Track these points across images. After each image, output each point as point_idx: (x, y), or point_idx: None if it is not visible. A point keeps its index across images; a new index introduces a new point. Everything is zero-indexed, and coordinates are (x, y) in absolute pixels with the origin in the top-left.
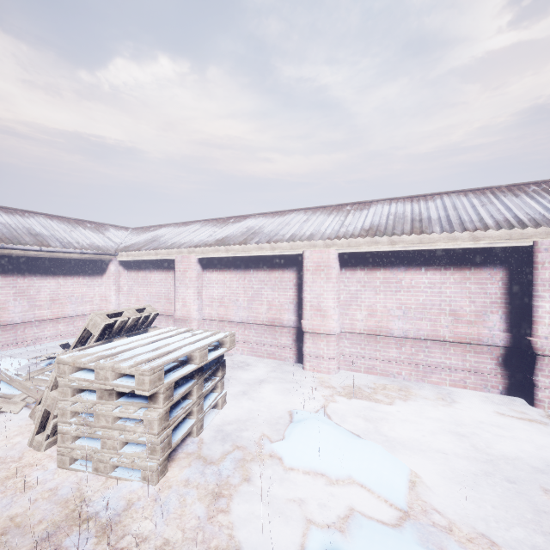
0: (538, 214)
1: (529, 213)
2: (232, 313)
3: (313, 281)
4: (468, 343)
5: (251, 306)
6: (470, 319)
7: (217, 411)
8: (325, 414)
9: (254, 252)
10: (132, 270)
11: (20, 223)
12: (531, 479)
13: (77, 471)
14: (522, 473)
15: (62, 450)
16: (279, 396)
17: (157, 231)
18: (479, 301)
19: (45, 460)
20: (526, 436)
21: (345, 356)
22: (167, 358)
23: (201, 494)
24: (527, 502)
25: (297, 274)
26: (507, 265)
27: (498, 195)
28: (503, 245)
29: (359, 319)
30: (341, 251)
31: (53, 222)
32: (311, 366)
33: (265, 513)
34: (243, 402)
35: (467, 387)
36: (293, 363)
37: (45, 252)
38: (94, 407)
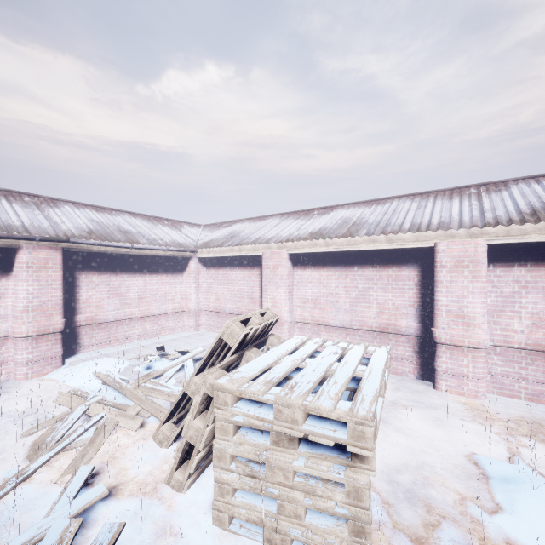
0: None
1: None
2: (330, 316)
3: (451, 280)
4: None
5: (355, 308)
6: None
7: None
8: (530, 468)
9: (364, 245)
10: (211, 267)
11: (110, 220)
12: None
13: (241, 537)
14: None
15: (219, 505)
16: (428, 427)
17: (232, 227)
18: None
19: (191, 509)
20: None
21: (495, 376)
22: (370, 394)
23: None
24: None
25: (420, 271)
26: None
27: None
28: None
29: (517, 329)
30: (495, 242)
31: (136, 219)
32: (448, 386)
33: None
34: (388, 434)
35: None
36: (414, 380)
37: (134, 249)
38: (266, 455)
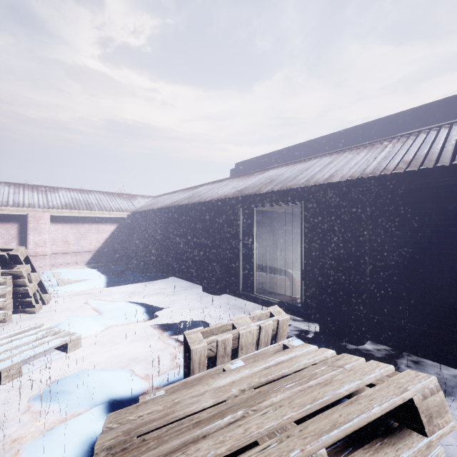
0: (34, 202)
1: (30, 201)
2: None
3: None
4: None
5: None
6: (2, 246)
7: None
8: None
9: None
10: None
11: None
12: None
13: None
14: None
15: None
16: None
17: None
18: (6, 237)
19: None
20: None
21: None
22: None
23: None
24: None
25: None
26: (20, 222)
27: (25, 189)
28: (15, 213)
29: None
30: None
31: None
32: None
33: None
34: None
35: None
36: None
37: None
38: None
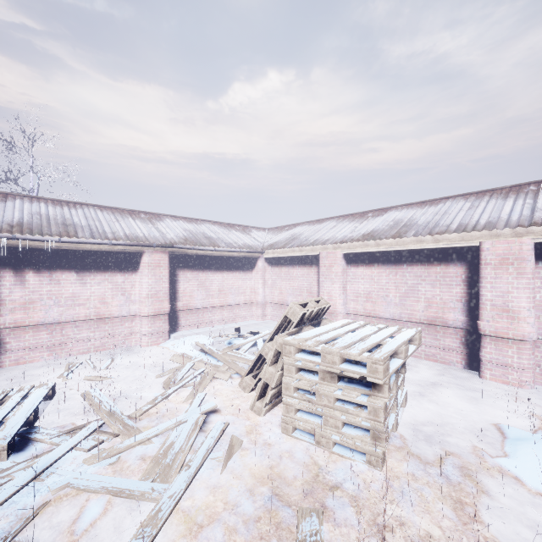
0: None
1: None
2: (381, 309)
3: (495, 276)
4: None
5: (404, 302)
6: None
7: (401, 408)
8: None
9: (411, 245)
10: (276, 266)
11: (197, 229)
12: None
13: (300, 440)
14: None
15: (286, 419)
16: (463, 404)
17: (293, 230)
18: None
19: (267, 424)
20: None
21: None
22: (386, 350)
23: (437, 494)
24: None
25: (467, 269)
26: None
27: None
28: None
29: None
30: (541, 240)
31: (215, 227)
32: (493, 375)
33: (530, 538)
34: (423, 404)
35: None
36: (461, 369)
37: (216, 251)
38: (316, 387)
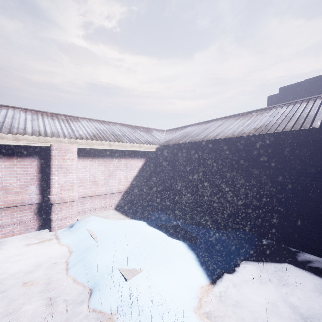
0: (57, 130)
1: (53, 129)
2: None
3: None
4: (15, 206)
5: None
6: (17, 190)
7: None
8: None
9: None
10: None
11: None
12: (21, 280)
13: None
14: (19, 280)
15: None
16: None
17: None
18: (23, 178)
19: None
20: (36, 252)
21: None
22: None
23: None
24: (8, 300)
25: None
26: (40, 156)
27: (44, 116)
28: (35, 145)
29: None
30: None
31: None
32: None
33: None
34: None
35: (14, 234)
36: None
37: None
38: None
